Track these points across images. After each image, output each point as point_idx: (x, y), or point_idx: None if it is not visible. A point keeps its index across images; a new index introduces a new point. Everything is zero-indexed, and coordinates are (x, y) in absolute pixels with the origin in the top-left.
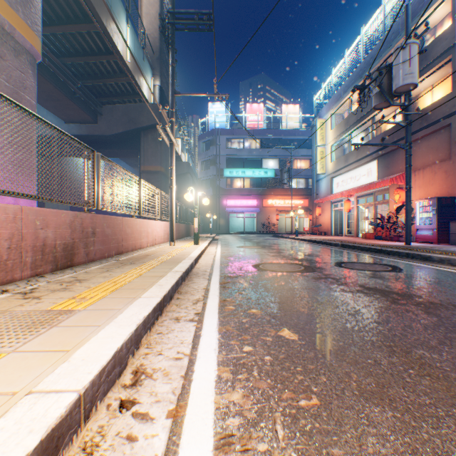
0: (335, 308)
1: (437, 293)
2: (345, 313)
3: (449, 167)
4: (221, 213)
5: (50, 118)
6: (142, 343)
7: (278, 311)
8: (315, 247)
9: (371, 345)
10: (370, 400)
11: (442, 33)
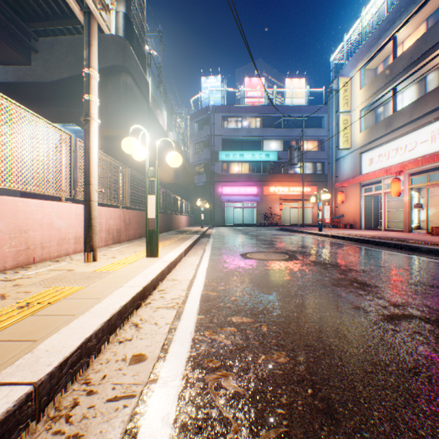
0: None
1: None
2: None
3: None
4: (215, 202)
5: None
6: None
7: None
8: (398, 258)
9: None
10: None
11: None
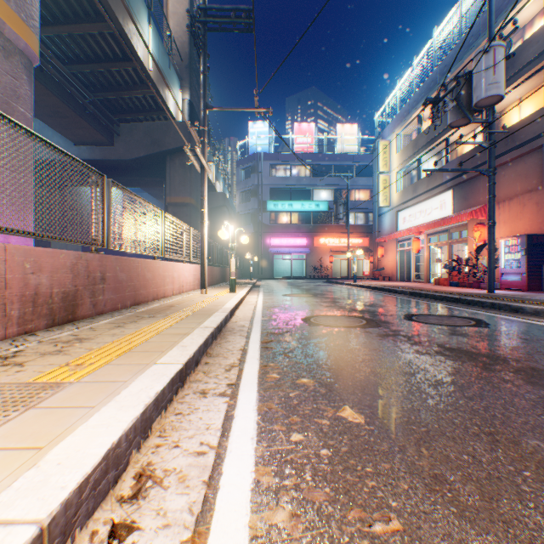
0: (411, 377)
1: (539, 356)
2: (424, 383)
3: (541, 198)
4: (263, 254)
5: (57, 139)
6: (152, 430)
7: (337, 380)
8: (377, 295)
9: (465, 432)
10: (476, 524)
11: (533, 35)
